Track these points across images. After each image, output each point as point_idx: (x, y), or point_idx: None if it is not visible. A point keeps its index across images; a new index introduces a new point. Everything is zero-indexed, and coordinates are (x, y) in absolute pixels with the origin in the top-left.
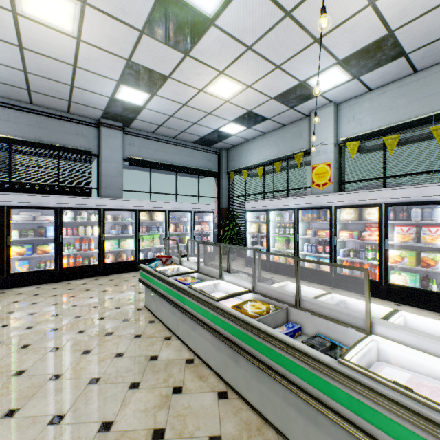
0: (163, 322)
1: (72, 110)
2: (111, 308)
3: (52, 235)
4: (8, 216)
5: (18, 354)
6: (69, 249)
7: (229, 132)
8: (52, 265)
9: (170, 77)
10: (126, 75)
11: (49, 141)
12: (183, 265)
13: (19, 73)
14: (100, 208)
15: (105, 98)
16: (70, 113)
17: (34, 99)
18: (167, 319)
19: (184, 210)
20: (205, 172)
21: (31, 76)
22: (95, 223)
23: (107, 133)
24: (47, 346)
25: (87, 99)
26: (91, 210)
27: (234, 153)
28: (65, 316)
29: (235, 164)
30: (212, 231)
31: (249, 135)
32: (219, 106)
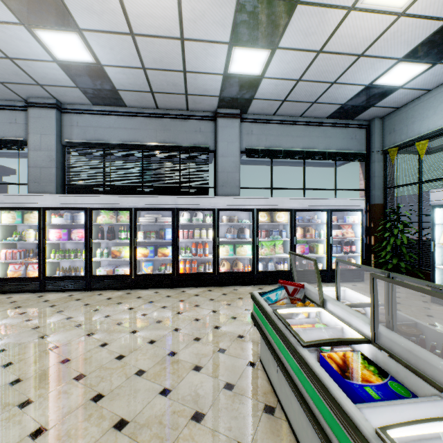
0: (291, 425)
1: (190, 106)
2: (214, 348)
3: (170, 238)
4: (135, 218)
5: (82, 414)
6: (186, 252)
7: (393, 83)
8: (171, 268)
9: (299, 1)
10: (237, 27)
11: (171, 142)
12: (327, 307)
13: (140, 72)
14: (214, 208)
15: (218, 78)
16: (189, 110)
17: (158, 102)
18: (299, 428)
19: (316, 209)
20: (346, 155)
21: (149, 73)
22: (211, 226)
23: (223, 124)
24: (116, 411)
25: (201, 85)
26: (205, 210)
27: (396, 120)
28: (160, 348)
29: (398, 136)
30: (358, 238)
31: (433, 80)
32: (382, 33)
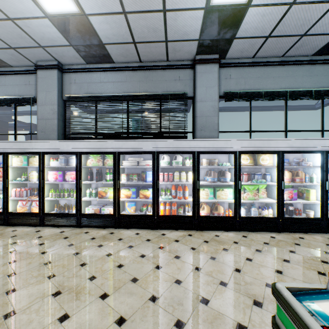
0: None
1: (170, 55)
2: None
3: (151, 180)
4: (118, 162)
5: None
6: (166, 194)
7: None
8: (151, 209)
9: None
10: None
11: (153, 92)
12: None
13: (121, 19)
14: (194, 151)
15: (199, 14)
16: (169, 60)
17: (141, 54)
18: None
19: (308, 150)
20: None
21: (130, 18)
22: (190, 168)
23: (202, 70)
24: None
25: (181, 28)
26: (185, 153)
27: None
28: None
29: None
30: None
31: None
32: None
